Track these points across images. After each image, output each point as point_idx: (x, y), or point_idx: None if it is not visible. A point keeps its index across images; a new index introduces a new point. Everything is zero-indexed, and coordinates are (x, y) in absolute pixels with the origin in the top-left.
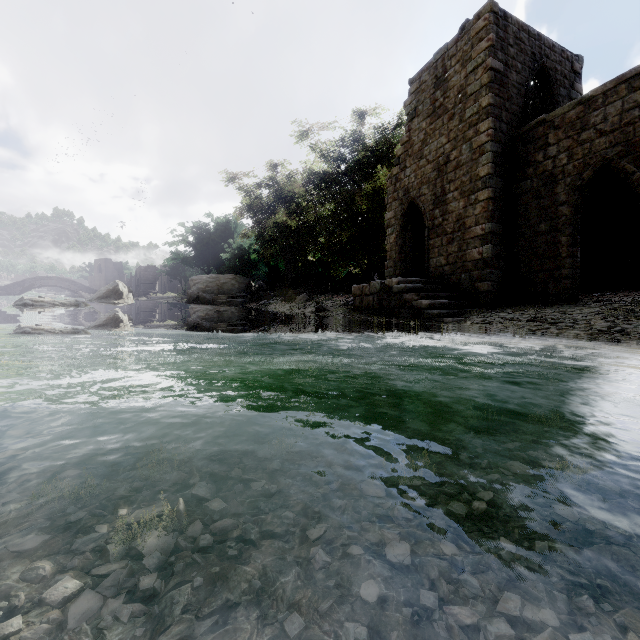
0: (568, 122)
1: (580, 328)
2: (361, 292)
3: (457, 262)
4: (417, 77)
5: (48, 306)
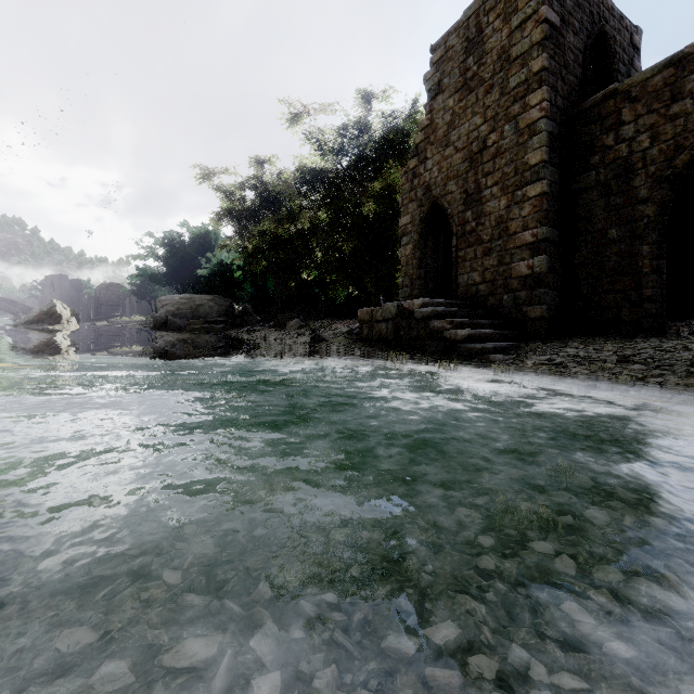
0: (651, 91)
1: None
2: (370, 317)
3: (497, 279)
4: (442, 42)
5: None
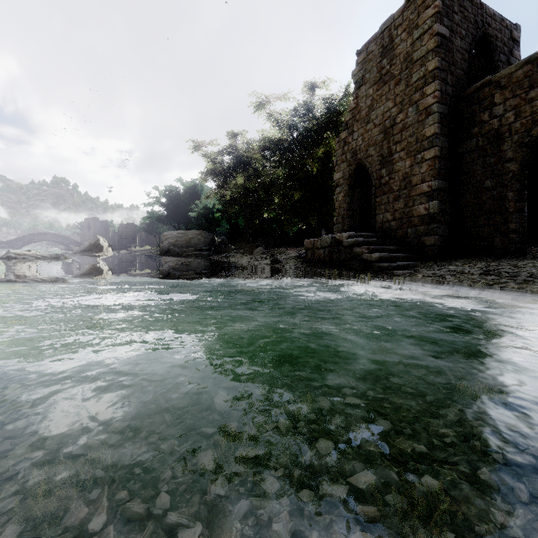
0: (515, 81)
1: None
2: (313, 246)
3: (403, 218)
4: (364, 48)
5: (30, 259)
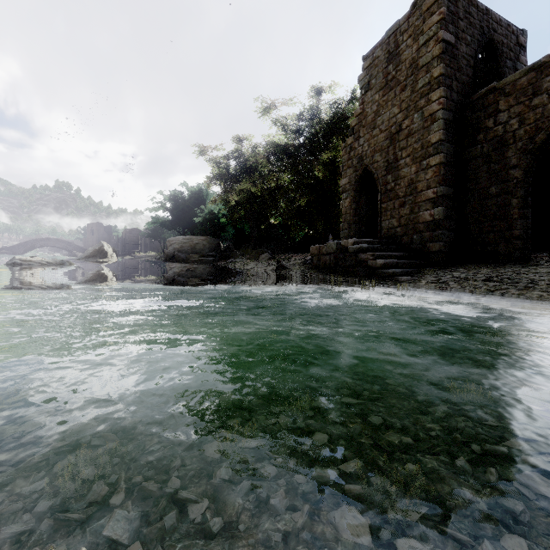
0: (519, 88)
1: (541, 289)
2: (318, 252)
3: (409, 224)
4: (370, 53)
5: (35, 265)
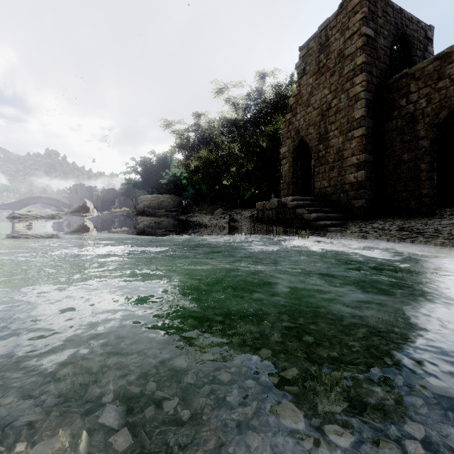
0: (427, 74)
1: (444, 237)
2: (263, 207)
3: (337, 184)
4: (305, 45)
5: (31, 218)
